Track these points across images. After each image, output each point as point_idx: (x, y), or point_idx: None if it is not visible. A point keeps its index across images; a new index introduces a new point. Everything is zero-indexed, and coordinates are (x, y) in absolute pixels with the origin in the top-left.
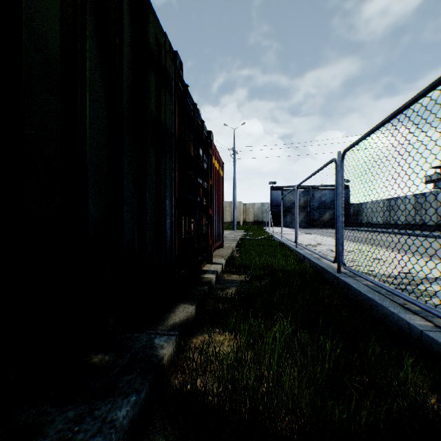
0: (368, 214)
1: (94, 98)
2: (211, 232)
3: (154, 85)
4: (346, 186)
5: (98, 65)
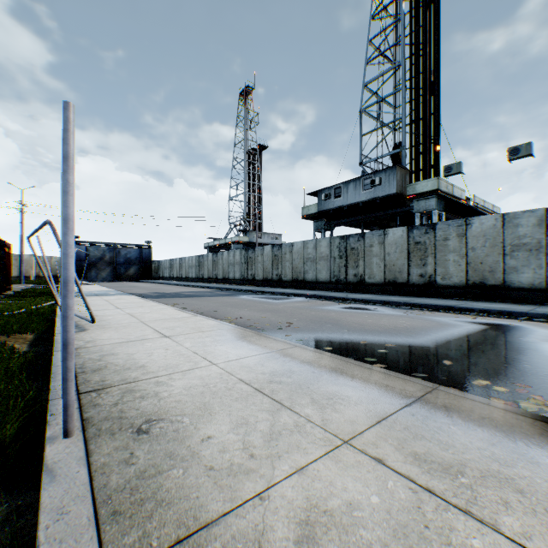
0: (163, 270)
1: None
2: (7, 281)
3: None
4: (150, 246)
5: None
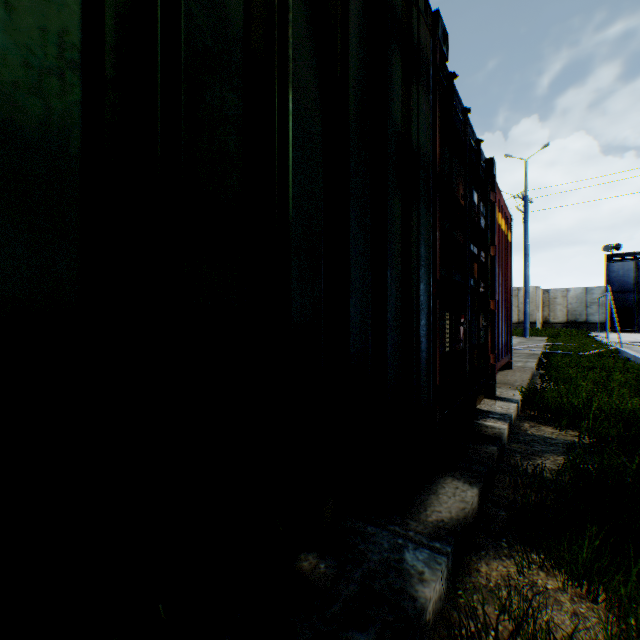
0: None
1: (299, 97)
2: (491, 341)
3: (399, 75)
4: None
5: (306, 36)
